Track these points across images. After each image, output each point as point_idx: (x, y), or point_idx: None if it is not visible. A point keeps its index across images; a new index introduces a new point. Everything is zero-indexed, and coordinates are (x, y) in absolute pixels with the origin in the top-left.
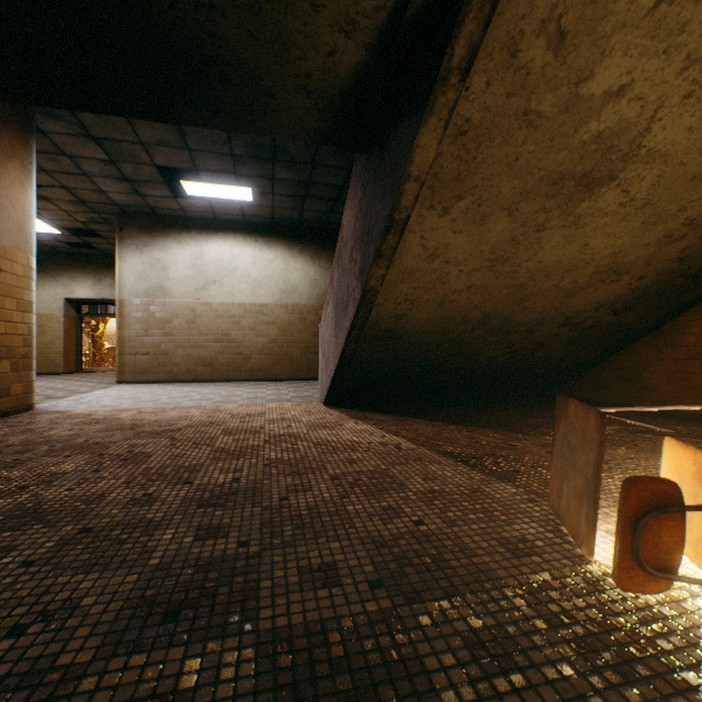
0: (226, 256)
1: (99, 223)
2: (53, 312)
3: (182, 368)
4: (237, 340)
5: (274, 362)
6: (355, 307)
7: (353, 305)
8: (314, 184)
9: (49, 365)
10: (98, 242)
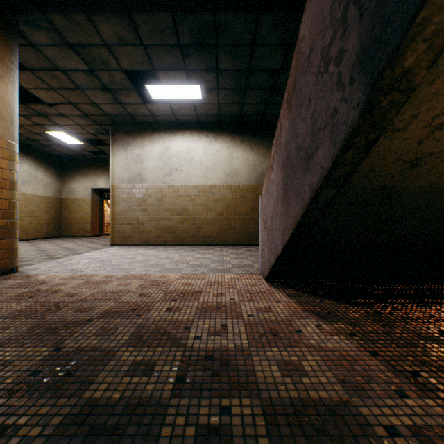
0: (184, 149)
1: (102, 133)
2: (85, 197)
3: (153, 234)
4: (192, 214)
5: (221, 231)
6: (340, 141)
7: (332, 141)
8: (253, 72)
9: (83, 231)
10: (107, 150)
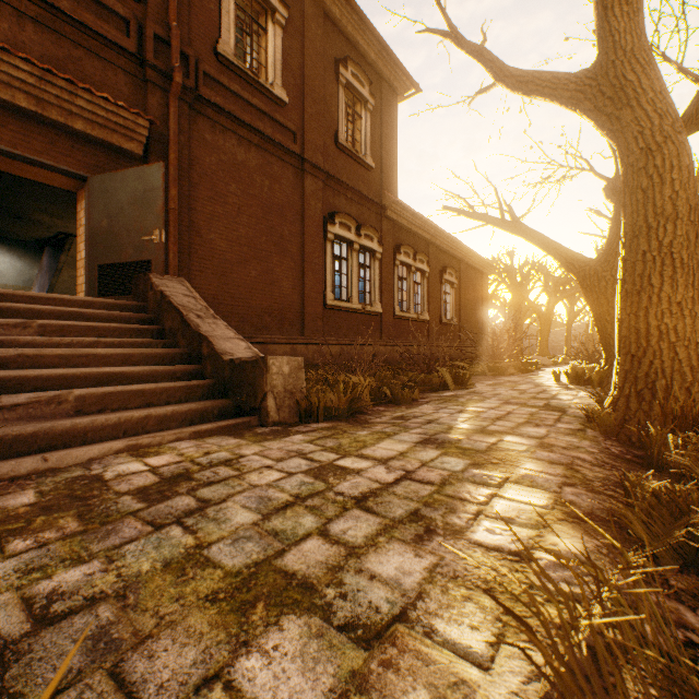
0: None
1: None
2: None
3: None
4: None
5: None
6: (48, 289)
7: (48, 288)
8: None
9: None
10: None
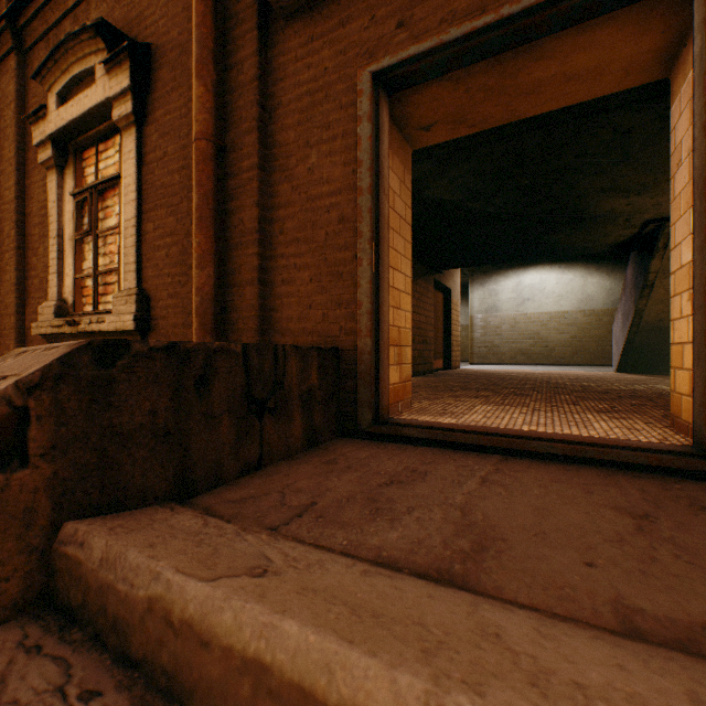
0: (536, 281)
1: None
2: None
3: (507, 355)
4: (544, 337)
5: (573, 352)
6: (631, 317)
7: (630, 316)
8: None
9: None
10: None
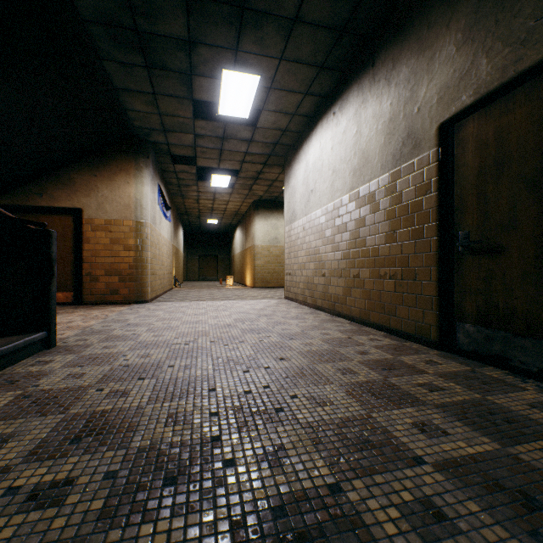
0: (317, 155)
1: None
2: None
3: (300, 288)
4: (322, 257)
5: (346, 289)
6: None
7: None
8: None
9: None
10: None
